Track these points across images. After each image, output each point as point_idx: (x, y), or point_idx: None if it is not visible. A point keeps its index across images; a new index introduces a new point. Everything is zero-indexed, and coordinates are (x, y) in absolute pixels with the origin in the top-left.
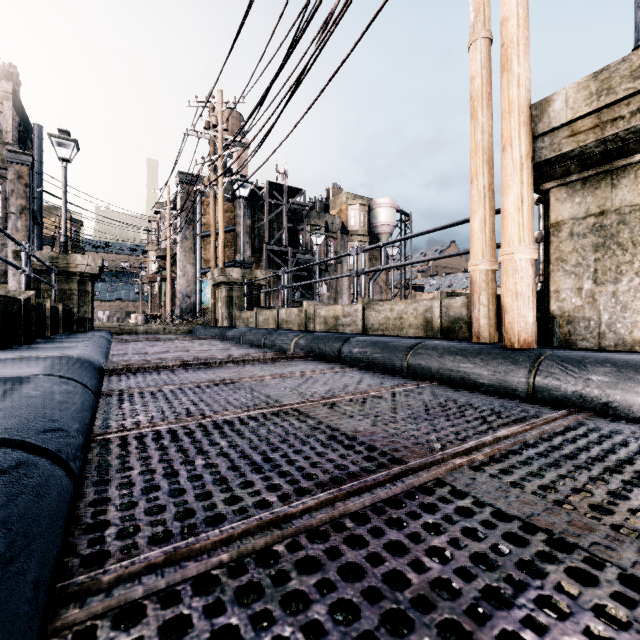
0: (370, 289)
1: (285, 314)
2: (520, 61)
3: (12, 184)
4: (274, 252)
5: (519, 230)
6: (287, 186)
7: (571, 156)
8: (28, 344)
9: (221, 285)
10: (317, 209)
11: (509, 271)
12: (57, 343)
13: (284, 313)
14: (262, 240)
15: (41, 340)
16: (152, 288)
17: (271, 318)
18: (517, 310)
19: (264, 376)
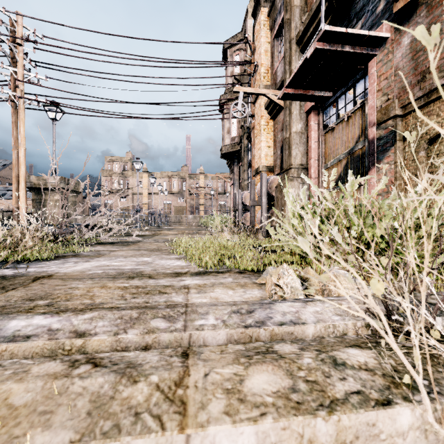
0: None
1: None
2: (23, 167)
3: None
4: None
5: (23, 200)
6: None
7: (35, 188)
8: None
9: None
10: None
11: (21, 208)
12: None
13: None
14: None
15: None
16: None
17: None
18: (23, 216)
19: None
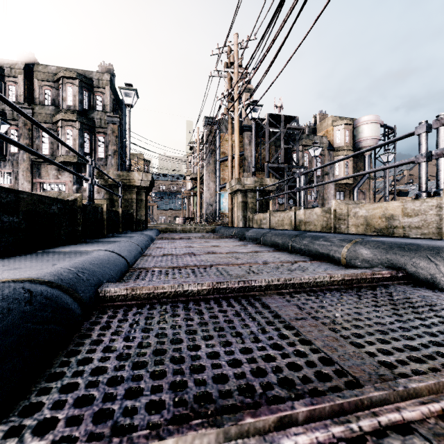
0: (354, 195)
1: (303, 215)
2: None
3: (109, 137)
4: (272, 169)
5: None
6: (283, 115)
7: None
8: (64, 245)
9: (237, 193)
10: (306, 133)
11: None
12: (90, 244)
13: (302, 214)
14: (263, 161)
15: (89, 239)
16: (188, 201)
17: (286, 219)
18: None
19: (441, 381)
